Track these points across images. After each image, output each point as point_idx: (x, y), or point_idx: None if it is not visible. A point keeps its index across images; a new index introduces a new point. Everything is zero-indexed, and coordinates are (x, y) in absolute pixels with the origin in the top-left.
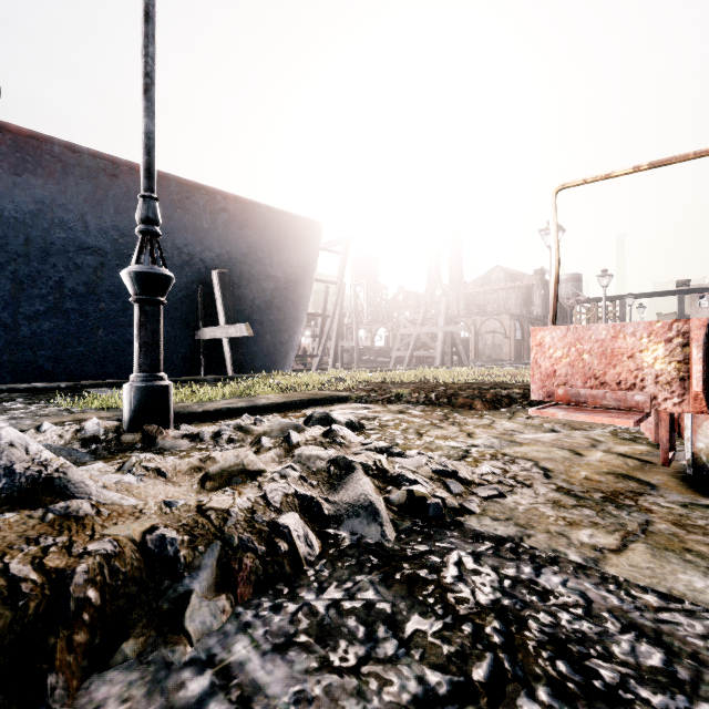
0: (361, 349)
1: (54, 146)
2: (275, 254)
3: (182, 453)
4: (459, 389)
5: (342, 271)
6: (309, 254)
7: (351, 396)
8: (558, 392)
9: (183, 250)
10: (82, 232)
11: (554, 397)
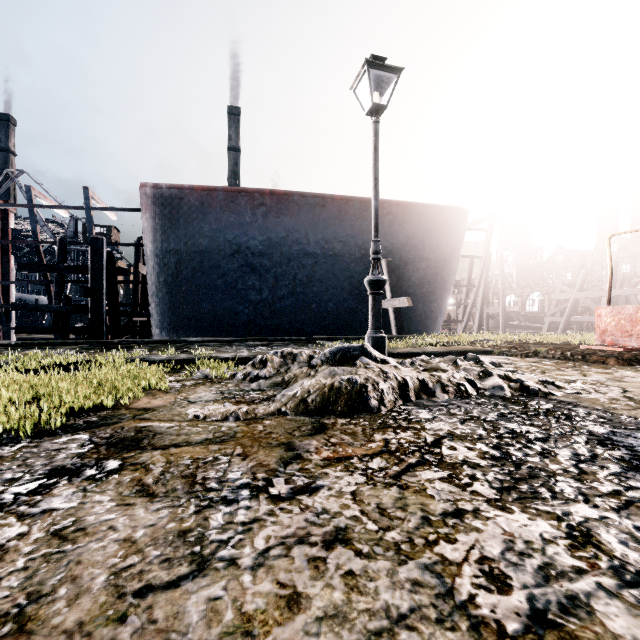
0: (509, 315)
1: (294, 197)
2: (427, 240)
3: None
4: (599, 350)
5: (487, 246)
6: (456, 235)
7: (494, 350)
8: (608, 339)
9: (361, 247)
10: (306, 244)
11: (606, 342)
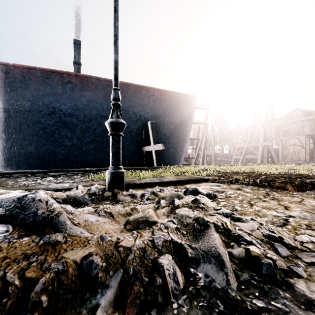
0: (216, 155)
1: (92, 79)
2: (174, 112)
3: (126, 204)
4: (274, 177)
5: (206, 118)
6: (190, 111)
7: (210, 178)
8: None
9: (137, 114)
10: (101, 110)
11: None
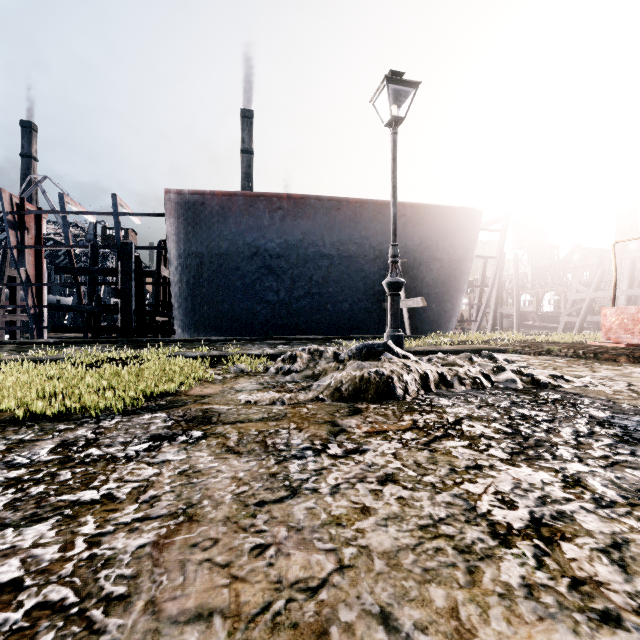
0: (523, 314)
1: (311, 200)
2: (440, 241)
3: None
4: (611, 348)
5: (501, 246)
6: (469, 236)
7: (508, 349)
8: (612, 337)
9: (376, 249)
10: (322, 246)
11: (611, 339)
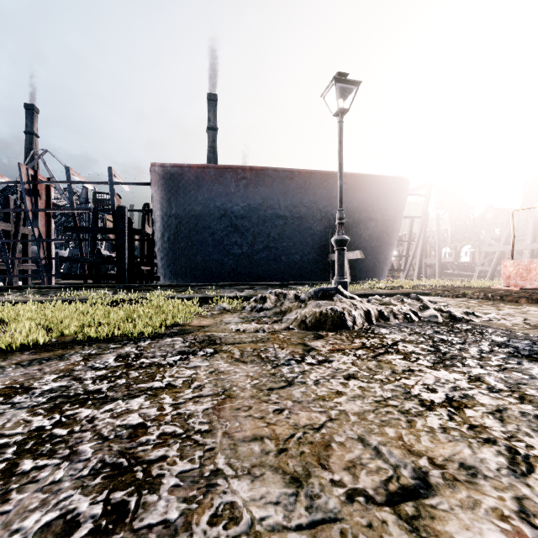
0: (444, 264)
1: (269, 171)
2: (375, 204)
3: None
4: (514, 292)
5: (426, 208)
6: (399, 200)
7: (431, 292)
8: (511, 283)
9: (322, 211)
10: (278, 209)
11: (510, 284)
